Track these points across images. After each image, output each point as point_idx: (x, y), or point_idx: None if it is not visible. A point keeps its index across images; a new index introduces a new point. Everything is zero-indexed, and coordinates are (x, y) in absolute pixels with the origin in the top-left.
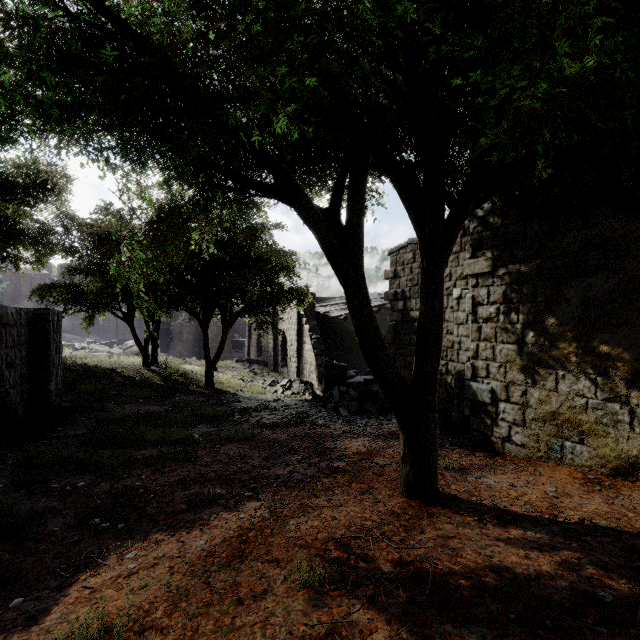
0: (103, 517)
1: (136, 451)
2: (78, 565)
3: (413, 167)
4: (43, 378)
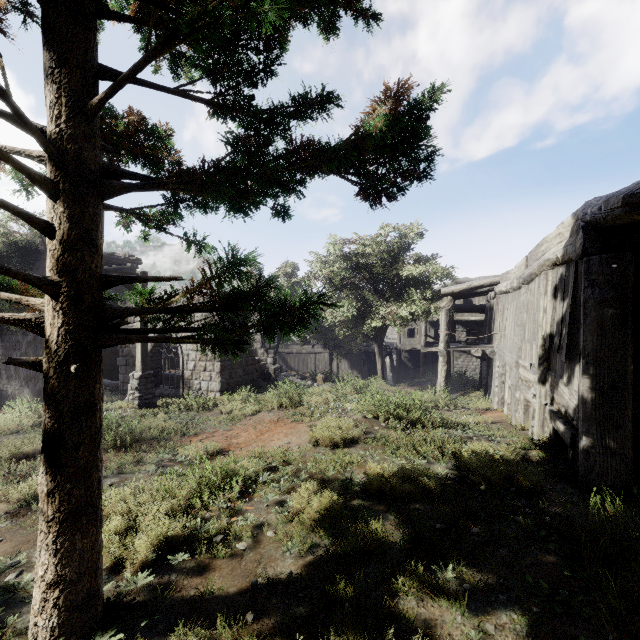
0: None
1: None
2: None
3: None
4: None
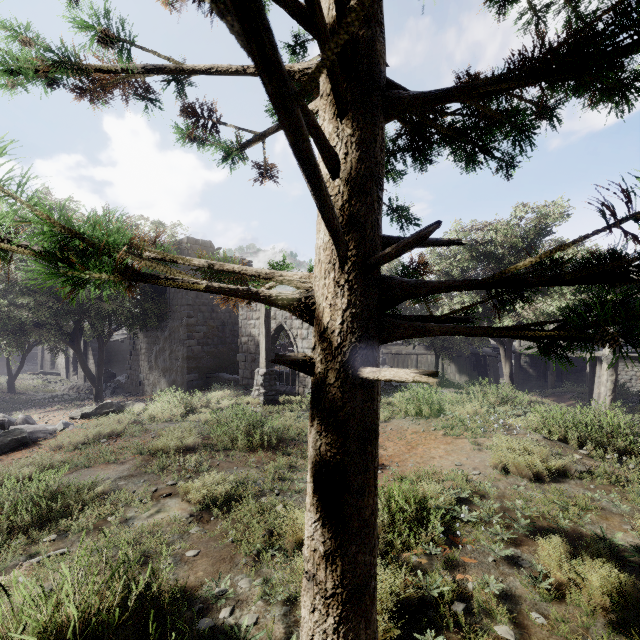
0: None
1: None
2: None
3: None
4: None
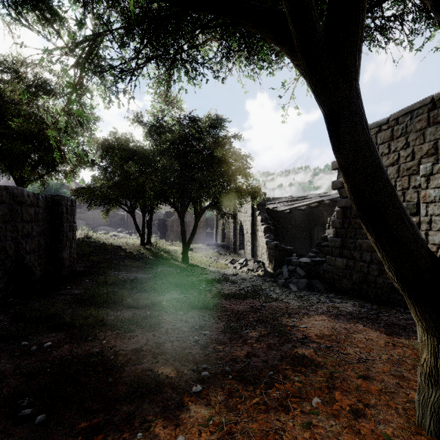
0: (31, 398)
1: (113, 312)
2: None
3: None
4: (58, 248)
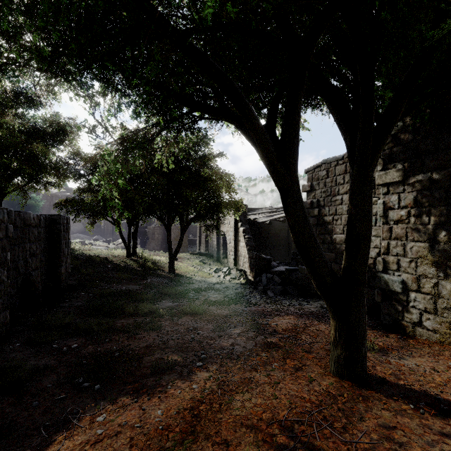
0: (85, 377)
1: (117, 320)
2: (58, 424)
3: (338, 89)
4: (56, 264)
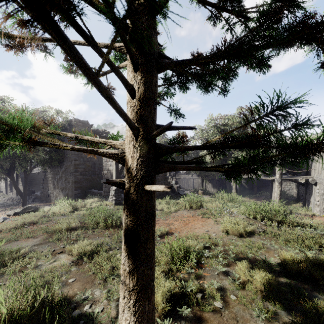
0: None
1: None
2: None
3: None
4: None
